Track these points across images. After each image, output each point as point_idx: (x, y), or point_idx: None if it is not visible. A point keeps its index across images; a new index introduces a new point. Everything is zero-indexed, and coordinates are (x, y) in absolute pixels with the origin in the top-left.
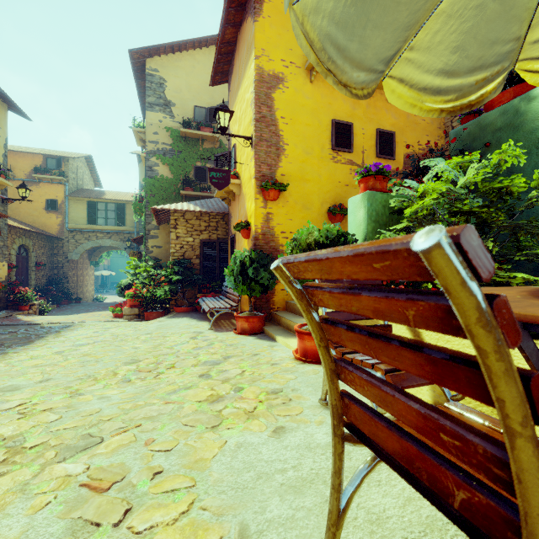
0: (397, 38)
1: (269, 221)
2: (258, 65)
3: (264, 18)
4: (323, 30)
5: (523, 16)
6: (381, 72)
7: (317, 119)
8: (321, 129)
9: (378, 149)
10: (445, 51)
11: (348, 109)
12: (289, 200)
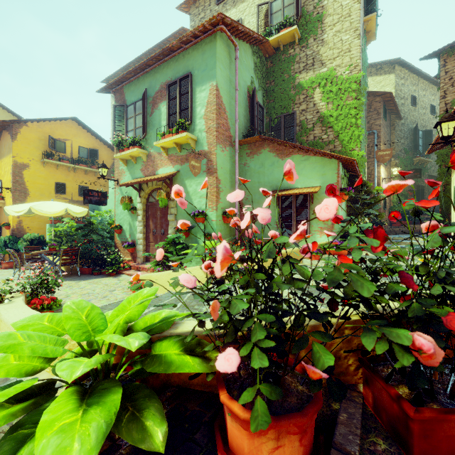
0: None
1: (21, 223)
2: (14, 160)
3: (18, 141)
4: None
5: None
6: None
7: (47, 181)
8: (49, 185)
9: (80, 193)
10: None
11: (64, 177)
12: None
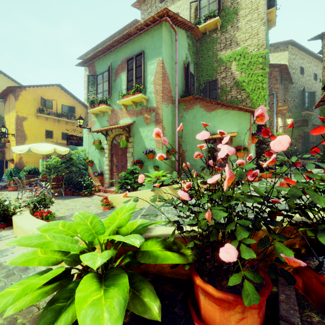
0: None
1: (21, 159)
2: (17, 114)
3: (19, 100)
4: None
5: None
6: None
7: (40, 129)
8: (41, 132)
9: (62, 138)
10: None
11: (51, 126)
12: None
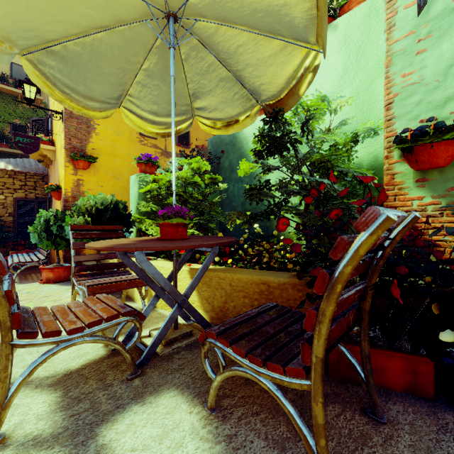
0: (115, 89)
1: (80, 186)
2: None
3: None
4: (53, 75)
5: (185, 95)
6: (117, 104)
7: None
8: None
9: (177, 140)
10: (149, 102)
11: None
12: (100, 170)
